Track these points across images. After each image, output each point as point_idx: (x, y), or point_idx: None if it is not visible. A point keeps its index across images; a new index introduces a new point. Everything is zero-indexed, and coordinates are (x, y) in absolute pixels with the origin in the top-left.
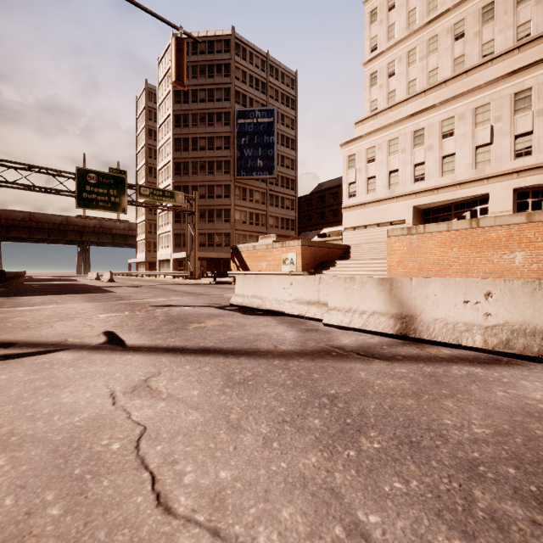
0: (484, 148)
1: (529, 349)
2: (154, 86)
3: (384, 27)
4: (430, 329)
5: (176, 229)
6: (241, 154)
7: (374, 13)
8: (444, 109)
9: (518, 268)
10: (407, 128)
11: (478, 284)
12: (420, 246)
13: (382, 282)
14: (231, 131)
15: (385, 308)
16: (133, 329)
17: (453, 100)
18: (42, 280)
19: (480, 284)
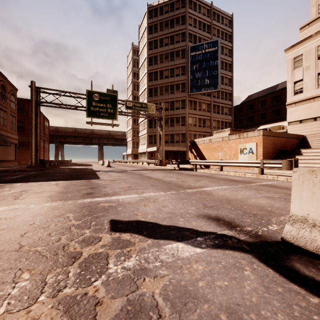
0: None
1: None
2: (137, 46)
3: None
4: None
5: (150, 132)
6: (193, 77)
7: None
8: None
9: None
10: None
11: None
12: None
13: None
14: (186, 61)
15: None
16: None
17: None
18: (74, 165)
19: None
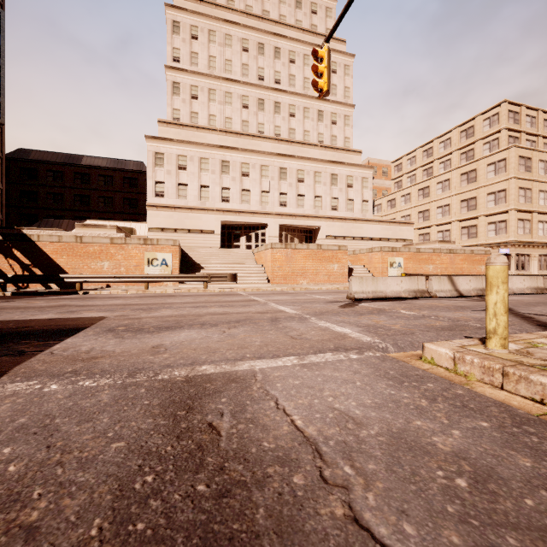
0: (266, 194)
1: (480, 293)
2: None
3: (188, 49)
4: (464, 293)
5: None
6: None
7: (177, 25)
8: (243, 154)
9: (336, 272)
10: (217, 155)
11: (468, 278)
12: (293, 257)
13: (449, 278)
14: None
15: (451, 288)
16: (464, 309)
17: (250, 152)
18: None
19: (468, 278)
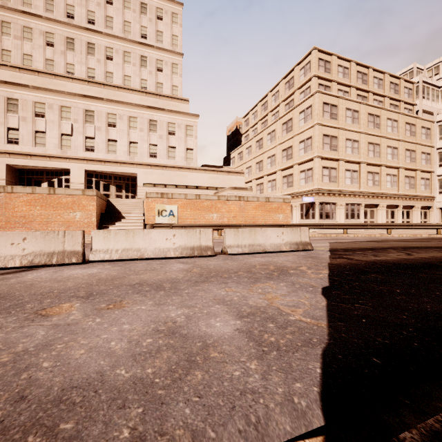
0: (68, 137)
1: (41, 262)
2: None
3: None
4: None
5: None
6: None
7: None
8: (37, 93)
9: (78, 221)
10: (0, 91)
11: (20, 234)
12: (8, 203)
13: None
14: None
15: None
16: None
17: (44, 91)
18: None
19: (21, 234)
